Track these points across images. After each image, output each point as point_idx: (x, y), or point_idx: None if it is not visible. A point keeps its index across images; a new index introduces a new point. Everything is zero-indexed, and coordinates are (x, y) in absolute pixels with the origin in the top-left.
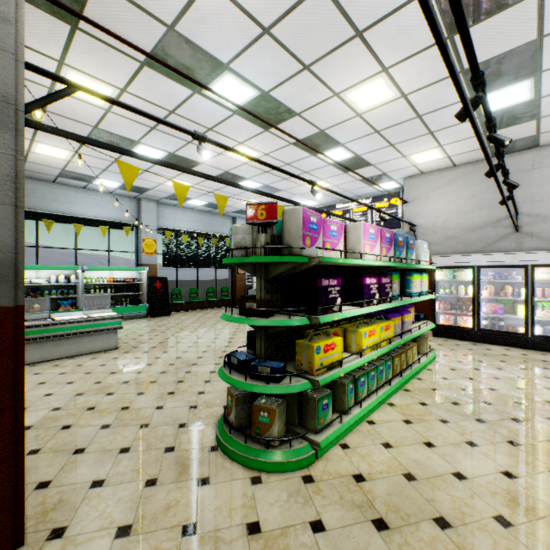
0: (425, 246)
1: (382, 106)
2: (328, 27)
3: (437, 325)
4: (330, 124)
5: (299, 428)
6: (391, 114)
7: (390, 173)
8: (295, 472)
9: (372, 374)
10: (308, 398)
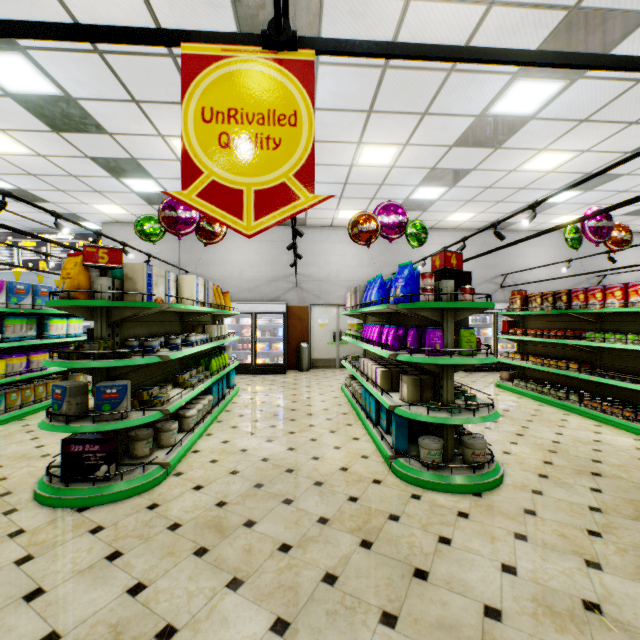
0: None
1: (23, 156)
2: None
3: None
4: None
5: None
6: (39, 165)
7: (82, 214)
8: None
9: None
10: None
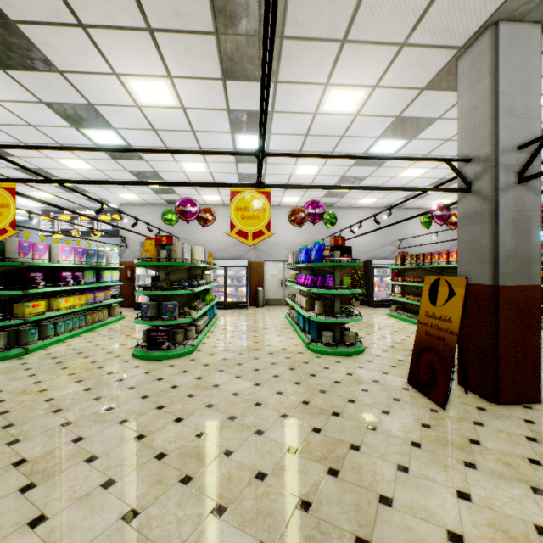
0: (116, 255)
1: (87, 170)
2: (39, 137)
3: (137, 302)
4: (48, 167)
5: (17, 346)
6: (94, 174)
7: (108, 199)
8: (14, 359)
9: (69, 322)
10: (22, 330)
